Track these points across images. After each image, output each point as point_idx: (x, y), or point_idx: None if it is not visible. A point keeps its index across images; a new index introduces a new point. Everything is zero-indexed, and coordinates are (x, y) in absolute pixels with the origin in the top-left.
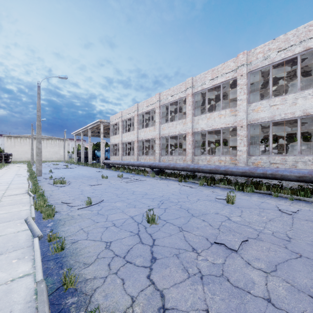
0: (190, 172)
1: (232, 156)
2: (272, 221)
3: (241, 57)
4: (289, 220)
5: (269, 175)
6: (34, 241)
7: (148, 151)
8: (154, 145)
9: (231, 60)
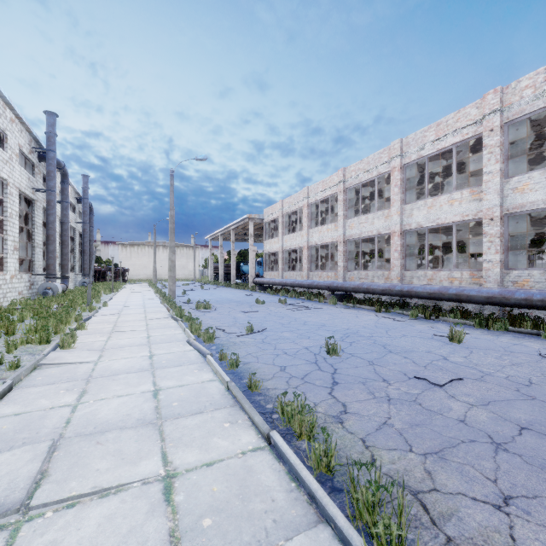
0: (398, 298)
1: (473, 270)
2: (516, 365)
3: (491, 99)
4: None
5: (537, 302)
6: (208, 357)
7: (325, 263)
8: (335, 252)
9: (472, 104)
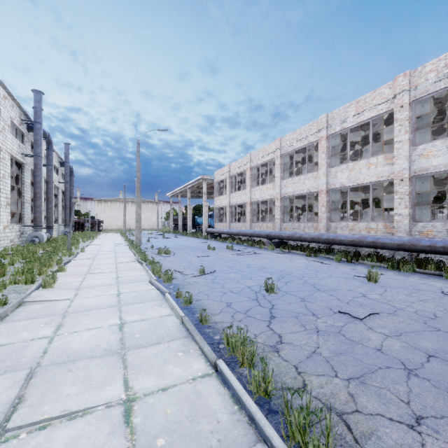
0: (325, 245)
1: (387, 222)
2: (422, 301)
3: (401, 81)
4: None
5: (439, 248)
6: (166, 295)
7: (265, 216)
8: (273, 207)
9: (386, 85)
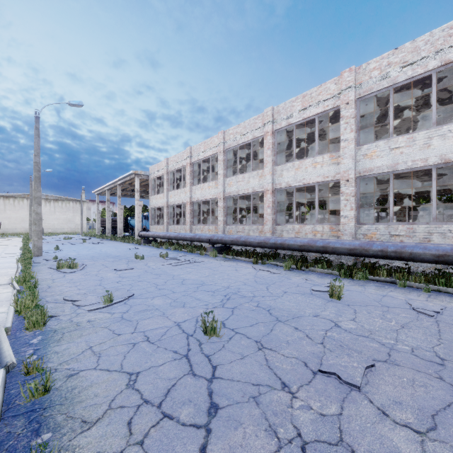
0: (270, 250)
1: (332, 224)
2: (406, 328)
3: (347, 76)
4: (432, 326)
5: (391, 253)
6: None
7: (207, 218)
8: (215, 209)
9: (331, 80)
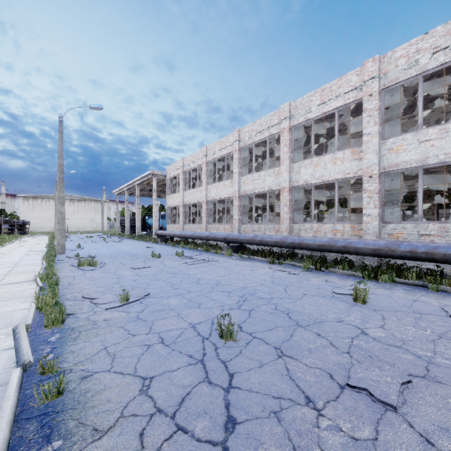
0: (287, 249)
1: (354, 223)
2: (444, 338)
3: (370, 67)
4: None
5: (421, 254)
6: (11, 376)
7: (222, 217)
8: (231, 208)
9: (353, 72)
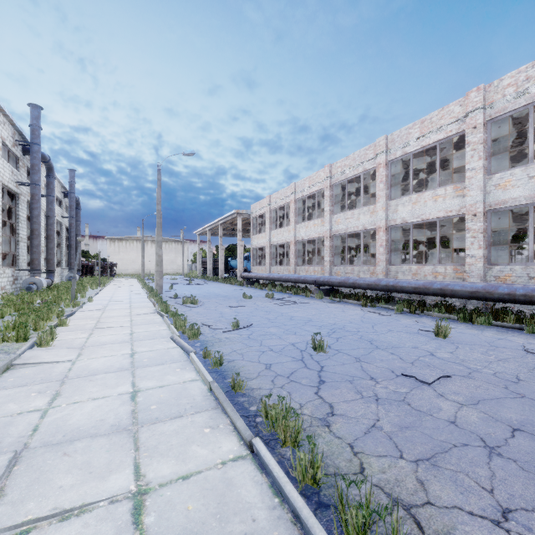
0: (383, 293)
1: (457, 265)
2: (502, 361)
3: (474, 97)
4: (533, 362)
5: (519, 297)
6: (191, 355)
7: (311, 258)
8: (321, 247)
9: (456, 102)
